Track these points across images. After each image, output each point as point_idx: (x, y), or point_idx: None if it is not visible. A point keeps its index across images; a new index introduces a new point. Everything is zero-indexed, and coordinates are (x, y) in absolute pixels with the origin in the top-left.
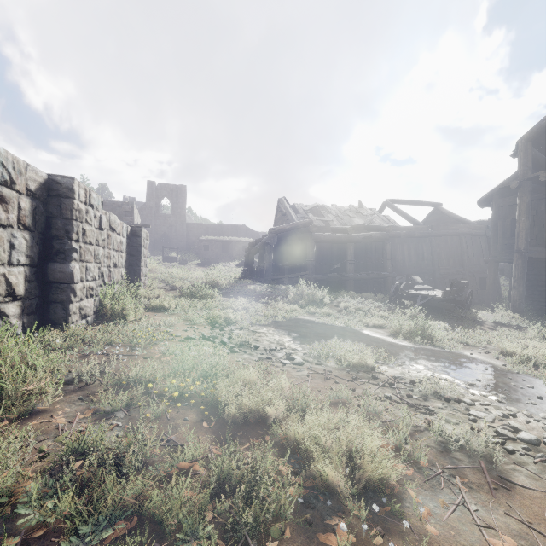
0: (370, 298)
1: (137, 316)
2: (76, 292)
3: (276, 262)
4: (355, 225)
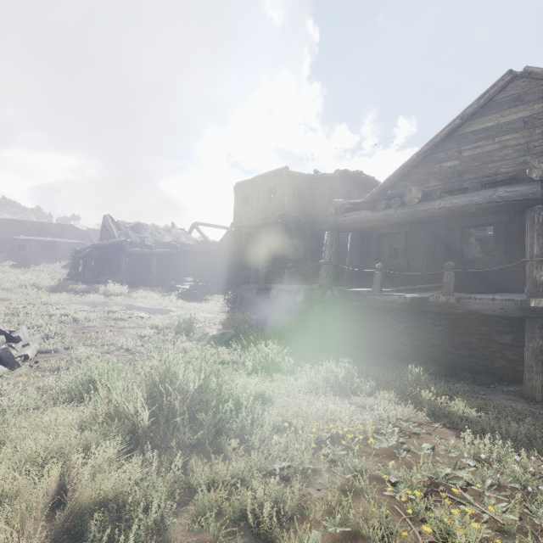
0: (157, 290)
1: None
2: None
3: (101, 266)
4: (162, 242)
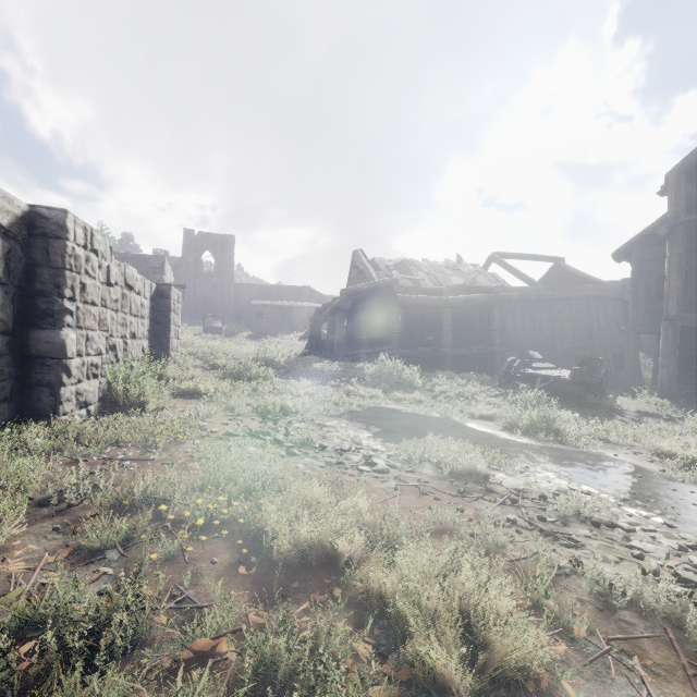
0: (474, 379)
1: (161, 403)
2: (71, 370)
3: (351, 333)
4: (453, 285)
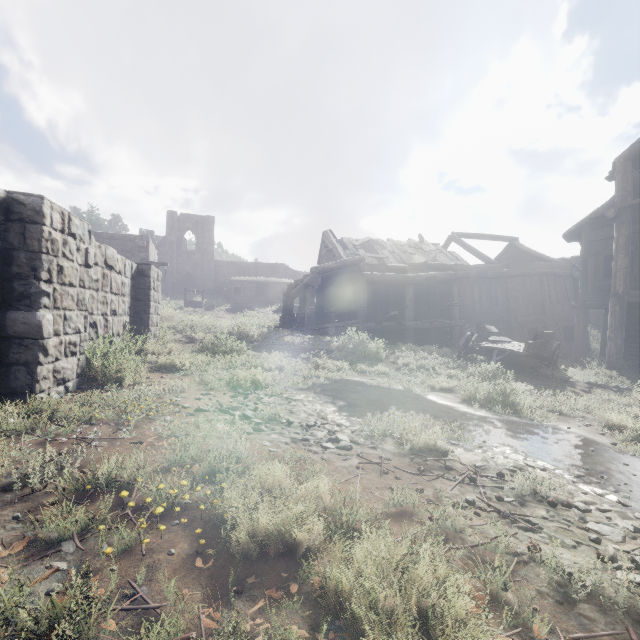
0: (435, 352)
1: (138, 378)
2: (48, 349)
3: (321, 307)
4: (415, 263)
